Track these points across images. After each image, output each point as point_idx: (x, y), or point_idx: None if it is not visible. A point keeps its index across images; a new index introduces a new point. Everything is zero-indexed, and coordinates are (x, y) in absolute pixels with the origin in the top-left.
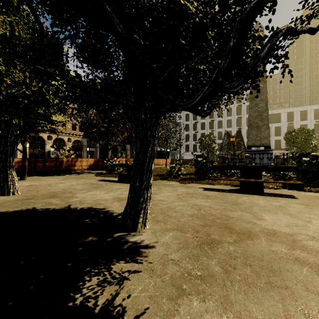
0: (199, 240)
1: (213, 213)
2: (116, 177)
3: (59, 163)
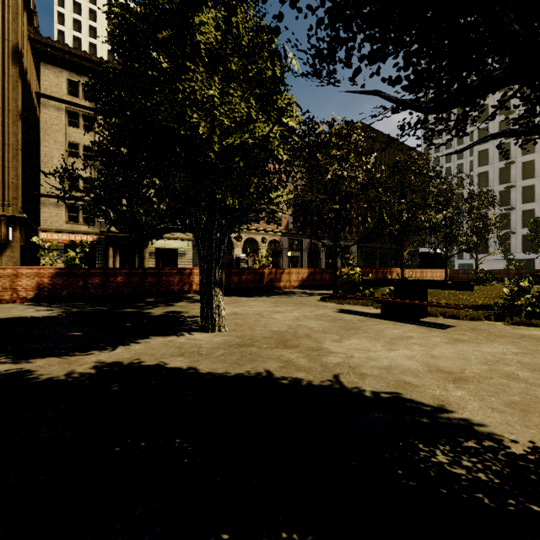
0: None
1: None
2: (366, 305)
3: (259, 276)
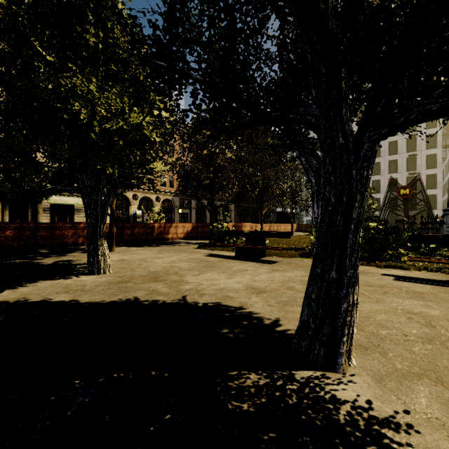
0: None
1: None
2: (228, 250)
3: (150, 229)
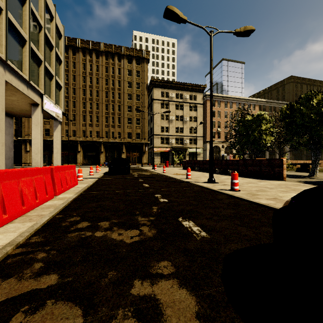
0: None
1: None
2: (292, 170)
3: None
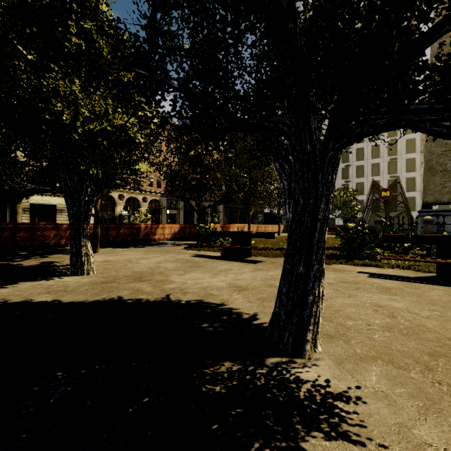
0: (450, 392)
1: (428, 326)
2: (215, 251)
3: (136, 230)
